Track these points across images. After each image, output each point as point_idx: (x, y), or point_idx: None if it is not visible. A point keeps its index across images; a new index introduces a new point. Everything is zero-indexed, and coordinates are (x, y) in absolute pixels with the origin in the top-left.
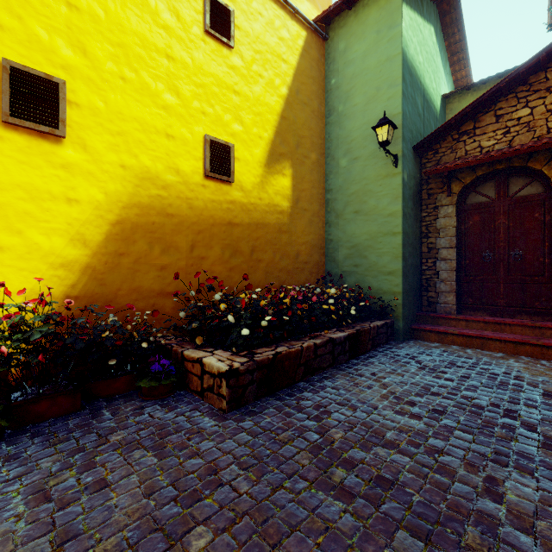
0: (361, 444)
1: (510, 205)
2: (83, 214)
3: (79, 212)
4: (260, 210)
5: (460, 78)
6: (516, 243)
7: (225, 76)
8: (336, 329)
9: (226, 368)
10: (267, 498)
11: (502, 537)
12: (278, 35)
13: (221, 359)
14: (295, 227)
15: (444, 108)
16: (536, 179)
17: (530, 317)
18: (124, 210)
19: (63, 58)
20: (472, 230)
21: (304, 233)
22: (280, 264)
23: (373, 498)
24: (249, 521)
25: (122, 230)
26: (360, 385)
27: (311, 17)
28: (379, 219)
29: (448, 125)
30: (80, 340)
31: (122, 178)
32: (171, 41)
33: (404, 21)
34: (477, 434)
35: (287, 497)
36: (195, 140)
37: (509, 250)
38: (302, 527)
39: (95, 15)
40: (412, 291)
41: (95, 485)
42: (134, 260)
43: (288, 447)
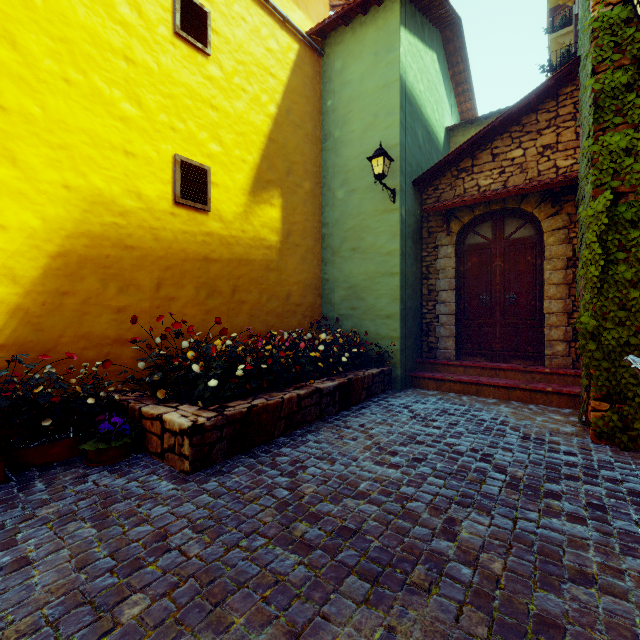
0: (332, 497)
1: (505, 247)
2: (11, 243)
3: (6, 241)
4: (243, 244)
5: (465, 111)
6: (511, 286)
7: (200, 87)
8: (327, 378)
9: (188, 424)
10: (219, 558)
11: (445, 571)
12: (265, 46)
13: (185, 414)
14: (285, 264)
15: (449, 141)
16: (528, 222)
17: (524, 362)
18: (68, 239)
19: None
20: (470, 272)
21: (297, 271)
22: (268, 306)
23: (332, 549)
24: (194, 583)
25: (65, 264)
26: (345, 437)
27: (305, 29)
28: (377, 258)
29: (447, 161)
30: (2, 397)
31: (65, 201)
32: (131, 41)
33: (403, 46)
34: (449, 479)
35: (241, 555)
36: (162, 159)
37: (504, 293)
38: (251, 583)
39: (28, 0)
40: (412, 336)
41: (13, 564)
42: (82, 301)
43: (253, 505)
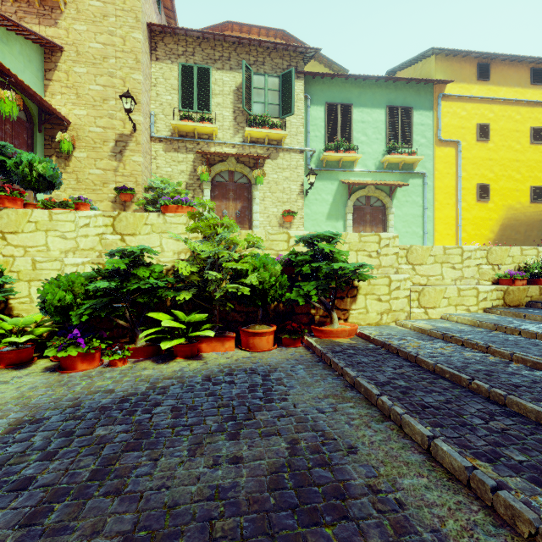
0: None
1: None
2: (492, 223)
3: (492, 223)
4: None
5: None
6: None
7: (538, 157)
8: None
9: None
10: None
11: None
12: None
13: None
14: None
15: None
16: None
17: None
18: (503, 220)
19: (488, 177)
20: None
21: None
22: None
23: None
24: None
25: (502, 227)
26: None
27: None
28: None
29: None
30: None
31: (502, 209)
32: (517, 155)
33: None
34: None
35: None
36: (526, 189)
37: None
38: None
39: (495, 159)
40: None
41: None
42: (506, 237)
43: None
